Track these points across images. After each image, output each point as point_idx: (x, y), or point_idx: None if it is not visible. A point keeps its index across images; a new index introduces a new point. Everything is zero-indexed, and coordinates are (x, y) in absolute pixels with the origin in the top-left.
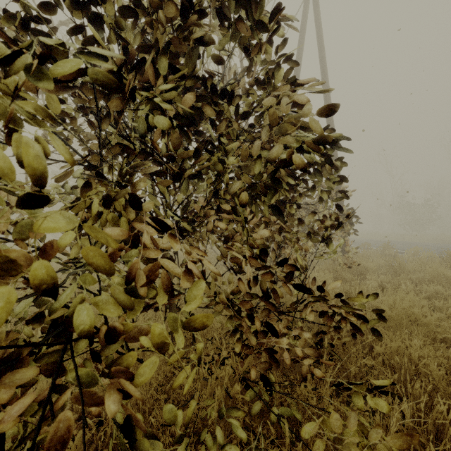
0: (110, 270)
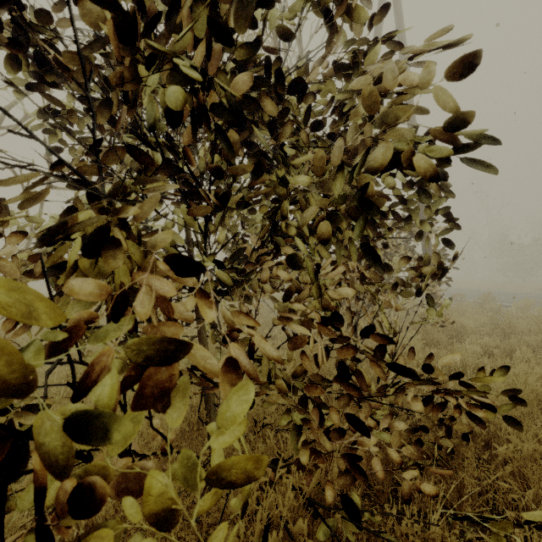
0: (26, 389)
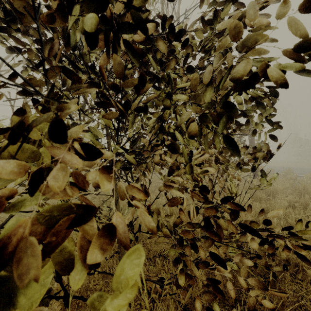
0: None
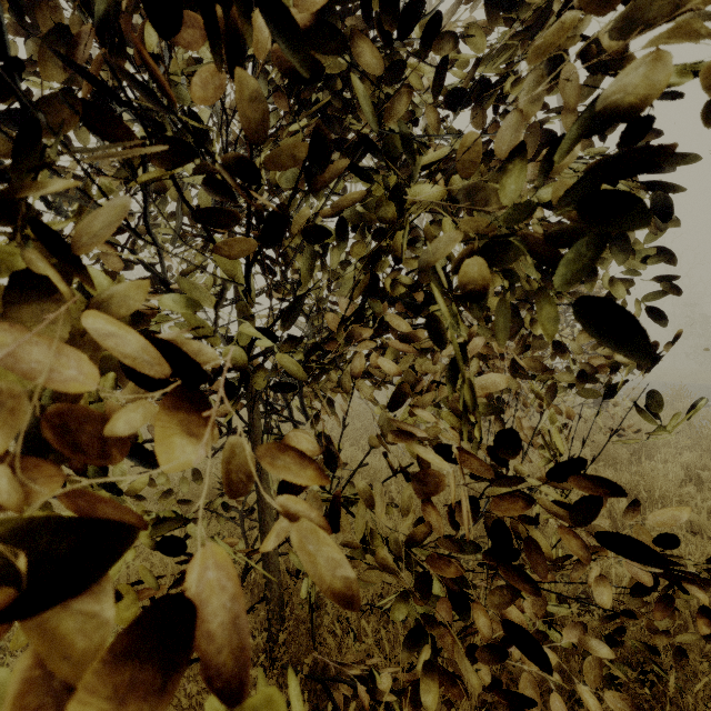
0: None
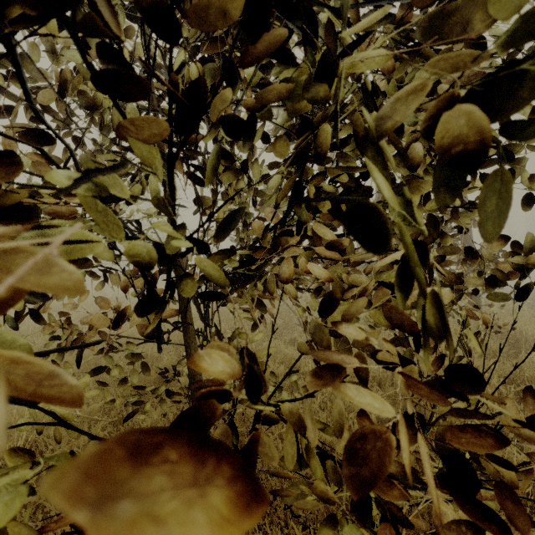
0: None
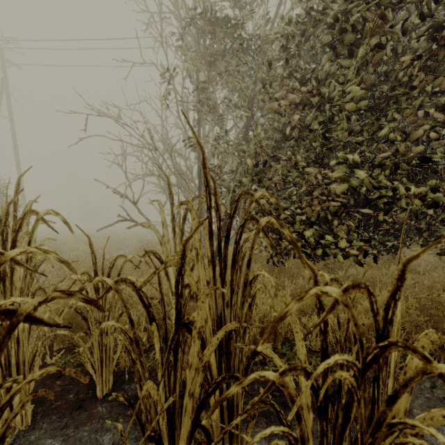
0: None
